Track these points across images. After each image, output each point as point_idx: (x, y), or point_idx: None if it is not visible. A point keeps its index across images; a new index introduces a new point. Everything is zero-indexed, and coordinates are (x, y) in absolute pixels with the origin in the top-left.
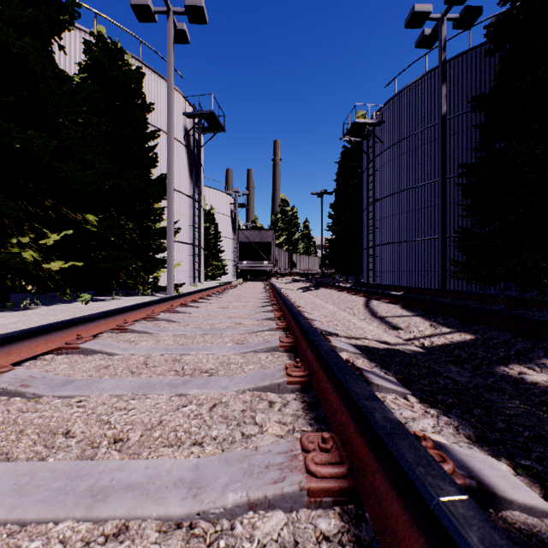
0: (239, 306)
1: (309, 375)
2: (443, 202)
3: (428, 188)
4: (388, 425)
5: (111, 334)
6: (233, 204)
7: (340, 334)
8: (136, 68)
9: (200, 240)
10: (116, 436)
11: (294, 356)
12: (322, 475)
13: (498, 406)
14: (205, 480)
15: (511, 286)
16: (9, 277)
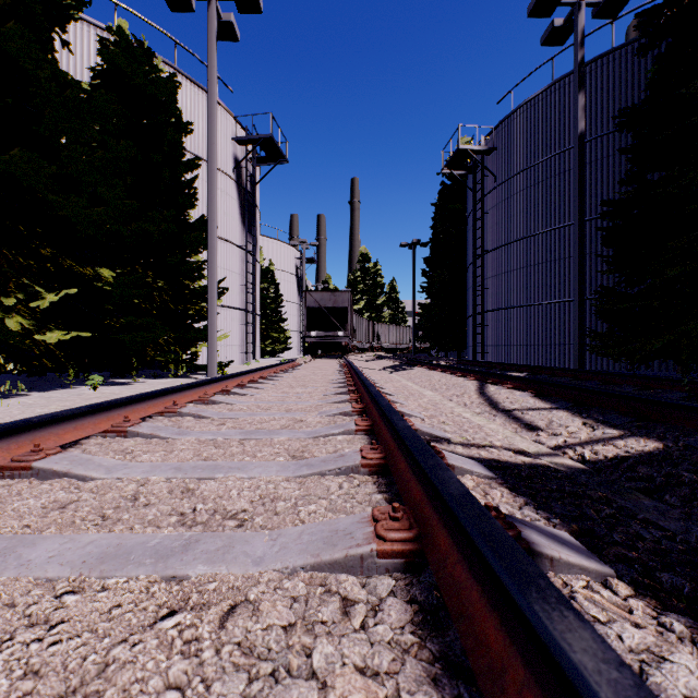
0: (303, 393)
1: (419, 537)
2: (580, 251)
3: (556, 235)
4: None
5: (102, 439)
6: (299, 258)
7: (452, 439)
8: (169, 76)
9: (255, 304)
10: None
11: (385, 484)
12: None
13: None
14: None
15: (668, 365)
16: None
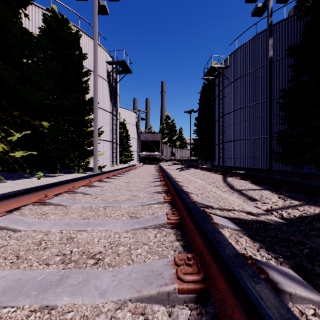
0: (138, 181)
1: (204, 278)
2: (270, 113)
3: (257, 106)
4: None
5: (32, 206)
6: (137, 118)
7: (213, 206)
8: (76, 31)
9: (117, 139)
10: None
11: (180, 235)
12: None
13: None
14: None
15: (311, 167)
16: None
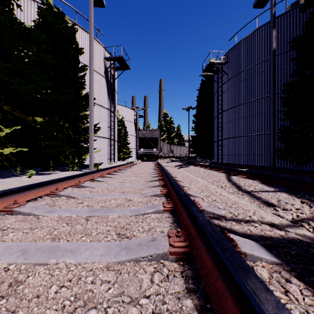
0: (134, 180)
1: None
2: (273, 108)
3: (258, 102)
4: None
5: None
6: (135, 115)
7: (225, 215)
8: (72, 25)
9: (114, 136)
10: None
11: (191, 277)
12: None
13: None
14: None
15: None
16: None
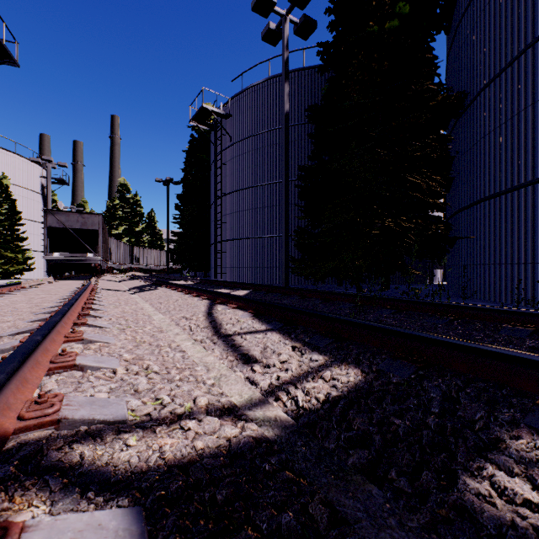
0: None
1: None
2: (286, 199)
3: (271, 188)
4: None
5: None
6: (45, 177)
7: (136, 411)
8: None
9: None
10: None
11: None
12: None
13: None
14: None
15: (333, 280)
16: None
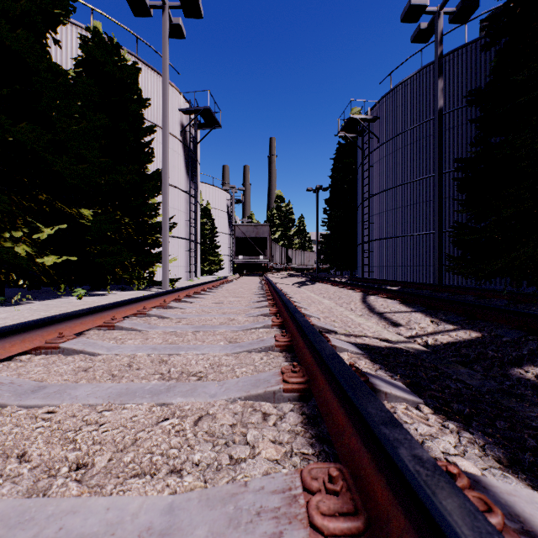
0: (234, 301)
1: (308, 381)
2: (439, 196)
3: (423, 183)
4: (421, 469)
5: (98, 331)
6: (229, 200)
7: (338, 331)
8: (132, 64)
9: (197, 235)
10: (79, 460)
11: (290, 357)
12: (331, 532)
13: (521, 416)
14: (179, 531)
15: (507, 281)
16: (3, 272)
